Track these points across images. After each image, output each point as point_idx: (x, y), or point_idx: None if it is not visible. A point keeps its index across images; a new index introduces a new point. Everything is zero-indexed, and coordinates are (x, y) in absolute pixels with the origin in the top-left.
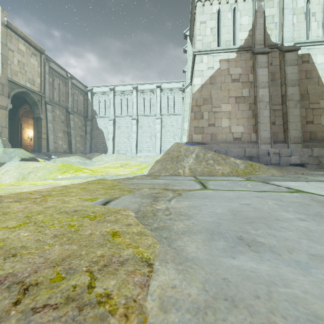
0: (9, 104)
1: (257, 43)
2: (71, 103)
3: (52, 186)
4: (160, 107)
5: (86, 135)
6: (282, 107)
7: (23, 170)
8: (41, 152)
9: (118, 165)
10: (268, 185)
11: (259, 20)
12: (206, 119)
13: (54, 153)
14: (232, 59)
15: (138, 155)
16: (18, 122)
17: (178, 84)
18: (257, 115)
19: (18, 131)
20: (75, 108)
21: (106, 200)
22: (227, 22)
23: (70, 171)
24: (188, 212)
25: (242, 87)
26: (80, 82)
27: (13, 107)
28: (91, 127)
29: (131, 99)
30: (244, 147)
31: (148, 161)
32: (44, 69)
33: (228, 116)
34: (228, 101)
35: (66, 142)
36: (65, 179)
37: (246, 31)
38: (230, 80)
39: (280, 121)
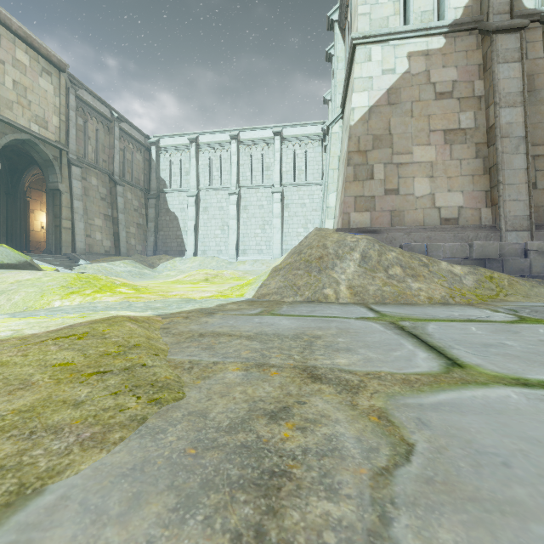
0: None
1: (495, 11)
2: (119, 164)
3: None
4: (281, 170)
5: (148, 224)
6: None
7: None
8: (60, 254)
9: (201, 277)
10: None
11: None
12: (379, 179)
13: (87, 256)
14: (436, 50)
15: (241, 260)
16: (23, 200)
17: (314, 128)
18: (498, 167)
19: (22, 216)
20: (128, 174)
21: None
22: None
23: (86, 290)
24: None
25: (460, 109)
26: (136, 128)
27: (13, 172)
28: (156, 209)
29: (228, 158)
30: (467, 238)
31: (258, 270)
32: (66, 100)
33: (428, 171)
34: (427, 140)
35: (109, 235)
36: (39, 314)
37: None
38: (431, 96)
39: None
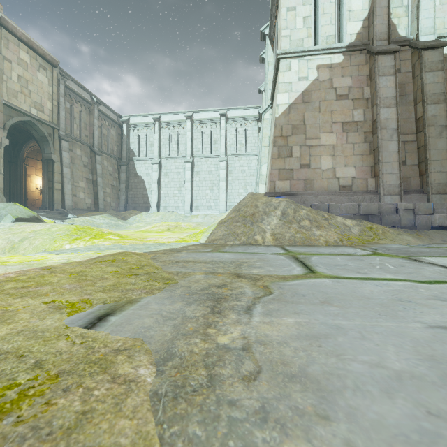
0: (4, 139)
1: (378, 38)
2: (97, 138)
3: (27, 266)
4: (226, 144)
5: (120, 186)
6: (417, 137)
7: (14, 236)
8: (53, 209)
9: (164, 228)
10: (426, 266)
11: (381, 2)
12: (296, 157)
13: (73, 211)
14: (337, 64)
15: (194, 214)
16: (22, 167)
17: (252, 111)
18: (378, 150)
19: (21, 180)
20: (104, 146)
21: (104, 310)
22: (329, 7)
23: (85, 237)
24: (307, 365)
25: (353, 107)
26: (111, 109)
27: (14, 145)
28: (127, 173)
29: (184, 133)
30: (357, 200)
31: (208, 222)
32: (58, 89)
33: (331, 152)
34: (330, 129)
35: (90, 194)
36: (67, 252)
37: (358, 21)
38: (333, 97)
39: (414, 160)
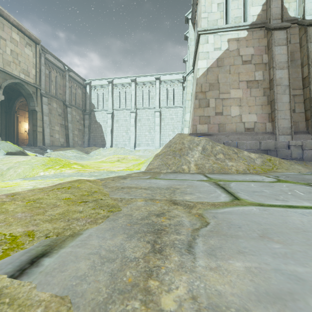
0: (1, 95)
1: (273, 18)
2: (68, 96)
3: None
4: (159, 99)
5: (85, 129)
6: (304, 92)
7: (3, 165)
8: (36, 146)
9: (115, 159)
10: None
11: None
12: (212, 107)
13: (51, 147)
14: (243, 38)
15: (137, 149)
16: (15, 115)
17: (178, 75)
18: (275, 101)
19: (14, 125)
20: (73, 101)
21: (42, 247)
22: None
23: (56, 167)
24: None
25: (255, 69)
26: (78, 75)
27: (9, 100)
28: (89, 120)
29: (130, 92)
30: (258, 139)
31: (147, 155)
32: (39, 60)
33: (238, 103)
34: (238, 86)
35: (63, 135)
36: (38, 178)
37: (259, 5)
38: (240, 62)
39: (301, 108)
